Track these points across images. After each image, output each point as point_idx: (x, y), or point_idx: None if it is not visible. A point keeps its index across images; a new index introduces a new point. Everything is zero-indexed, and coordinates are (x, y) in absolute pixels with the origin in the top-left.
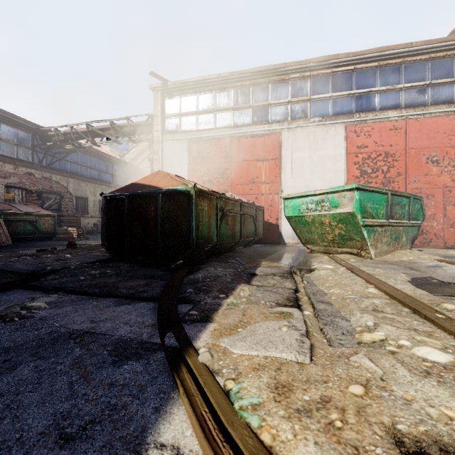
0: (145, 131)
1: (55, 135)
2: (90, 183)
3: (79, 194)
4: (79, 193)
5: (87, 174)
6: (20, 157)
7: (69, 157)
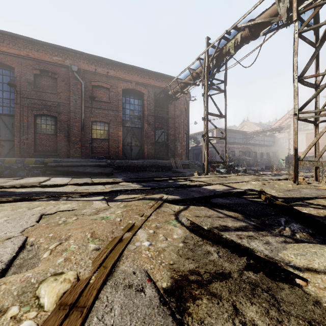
0: (285, 129)
1: (249, 133)
2: (257, 146)
3: (254, 151)
4: (254, 151)
5: (255, 143)
6: (240, 142)
7: (250, 138)
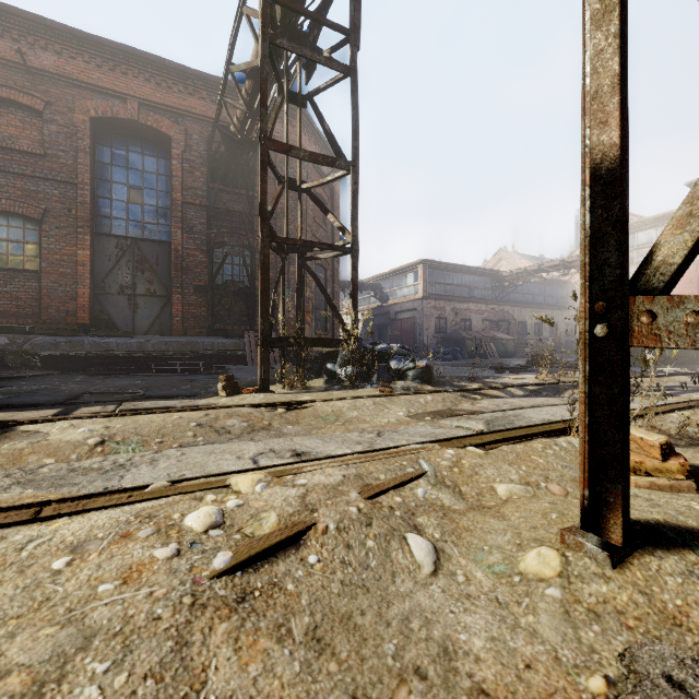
0: None
1: (508, 276)
2: (528, 308)
3: (520, 319)
4: (520, 319)
5: (523, 300)
6: (485, 297)
7: (512, 289)
